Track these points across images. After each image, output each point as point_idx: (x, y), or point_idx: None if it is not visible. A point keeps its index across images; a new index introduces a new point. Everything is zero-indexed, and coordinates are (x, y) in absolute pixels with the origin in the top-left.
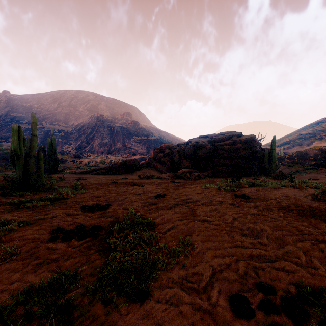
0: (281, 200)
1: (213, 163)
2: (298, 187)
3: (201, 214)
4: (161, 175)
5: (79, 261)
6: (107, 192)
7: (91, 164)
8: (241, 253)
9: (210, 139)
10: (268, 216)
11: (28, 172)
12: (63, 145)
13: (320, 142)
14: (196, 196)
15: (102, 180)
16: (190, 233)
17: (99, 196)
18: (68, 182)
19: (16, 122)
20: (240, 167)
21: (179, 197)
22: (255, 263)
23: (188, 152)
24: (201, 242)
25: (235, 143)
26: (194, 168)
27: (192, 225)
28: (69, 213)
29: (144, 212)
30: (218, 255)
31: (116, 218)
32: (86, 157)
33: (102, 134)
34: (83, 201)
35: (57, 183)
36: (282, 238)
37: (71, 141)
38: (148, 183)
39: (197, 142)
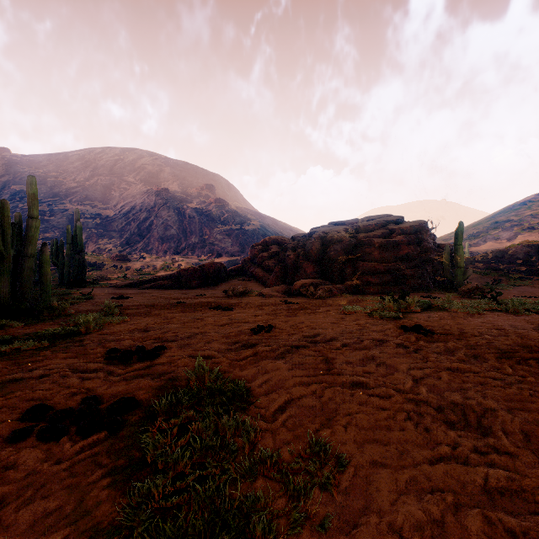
0: (494, 338)
1: (355, 268)
2: (512, 312)
3: (346, 370)
4: (265, 290)
5: (58, 507)
6: (164, 322)
7: (146, 272)
8: (460, 483)
9: (348, 228)
10: (484, 375)
11: (22, 285)
12: (99, 240)
13: (529, 235)
14: (330, 330)
15: (159, 299)
16: (329, 417)
17: (147, 330)
18: (98, 303)
19: (20, 200)
20: (402, 275)
21: (298, 331)
22: (507, 517)
23: (312, 249)
24: (357, 446)
25: (393, 234)
26: (321, 278)
27: (330, 397)
28: (78, 367)
29: (231, 364)
30: (406, 489)
31: (171, 378)
32: (138, 259)
33: (166, 221)
34: (114, 340)
35: (79, 304)
36: (538, 432)
37: (113, 232)
38: (242, 303)
39: (327, 232)
